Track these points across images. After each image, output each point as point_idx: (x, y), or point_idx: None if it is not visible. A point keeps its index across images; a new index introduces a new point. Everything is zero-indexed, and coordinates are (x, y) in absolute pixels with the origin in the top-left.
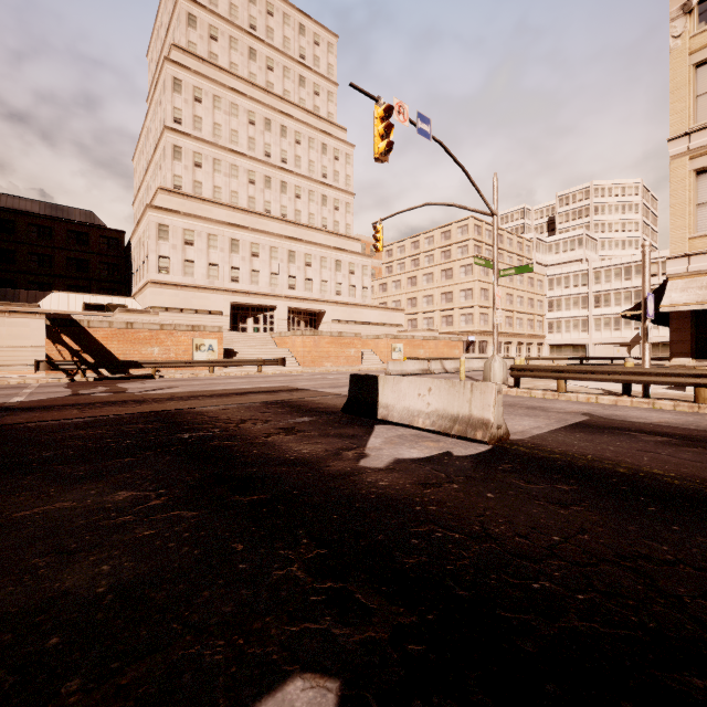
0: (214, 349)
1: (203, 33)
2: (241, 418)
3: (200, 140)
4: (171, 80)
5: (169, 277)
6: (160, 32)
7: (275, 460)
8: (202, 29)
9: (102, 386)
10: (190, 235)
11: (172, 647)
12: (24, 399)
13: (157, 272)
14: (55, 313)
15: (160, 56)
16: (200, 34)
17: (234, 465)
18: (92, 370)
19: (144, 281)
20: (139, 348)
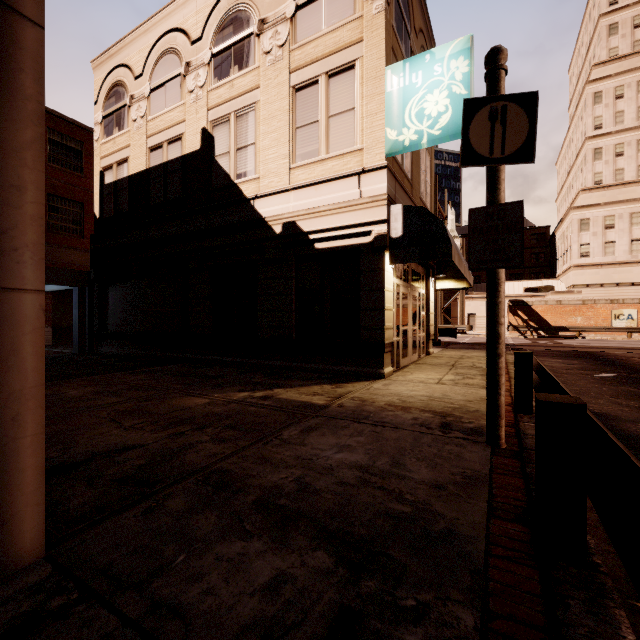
0: (633, 318)
1: (625, 31)
2: (632, 356)
3: (621, 132)
4: (591, 97)
5: (589, 260)
6: (580, 51)
7: (636, 364)
8: (624, 28)
9: (545, 340)
10: (610, 220)
11: (590, 370)
12: (514, 342)
13: (578, 257)
14: (508, 296)
15: (580, 72)
16: (621, 34)
17: (616, 363)
18: (534, 332)
19: (566, 265)
20: (565, 318)
